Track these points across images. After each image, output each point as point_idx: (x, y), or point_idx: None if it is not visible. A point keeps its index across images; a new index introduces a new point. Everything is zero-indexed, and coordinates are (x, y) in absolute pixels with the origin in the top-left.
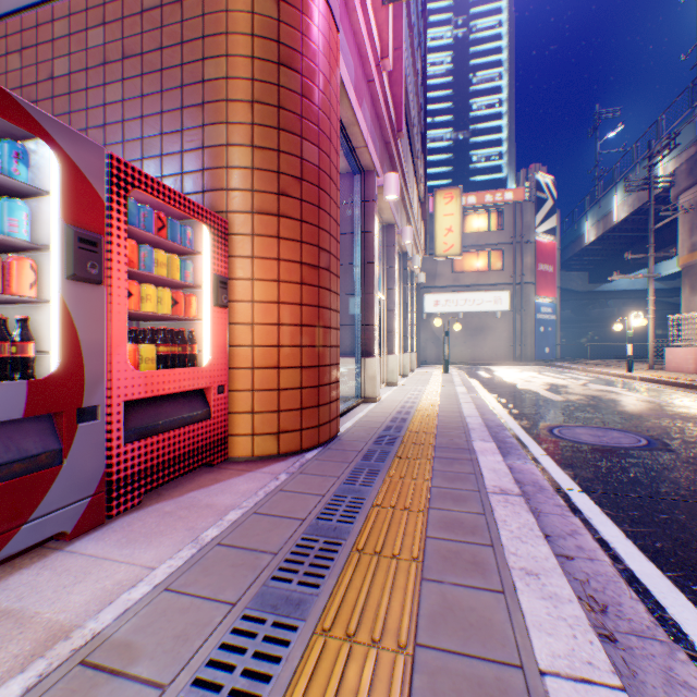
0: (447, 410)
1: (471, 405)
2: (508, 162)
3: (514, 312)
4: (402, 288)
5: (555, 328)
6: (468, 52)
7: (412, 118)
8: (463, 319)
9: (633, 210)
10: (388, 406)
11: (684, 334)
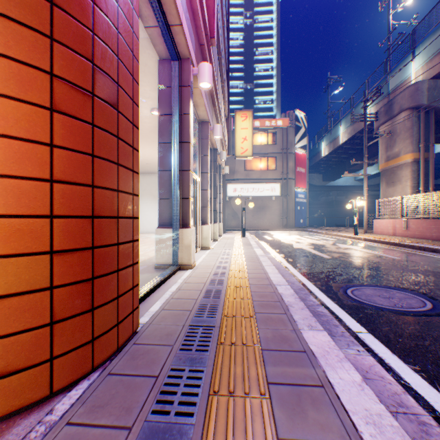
0: (255, 276)
1: (274, 269)
2: (276, 106)
3: (283, 196)
4: (213, 175)
5: (306, 207)
6: (253, 35)
7: (221, 48)
8: (252, 201)
9: (351, 136)
10: (202, 274)
11: (382, 211)
